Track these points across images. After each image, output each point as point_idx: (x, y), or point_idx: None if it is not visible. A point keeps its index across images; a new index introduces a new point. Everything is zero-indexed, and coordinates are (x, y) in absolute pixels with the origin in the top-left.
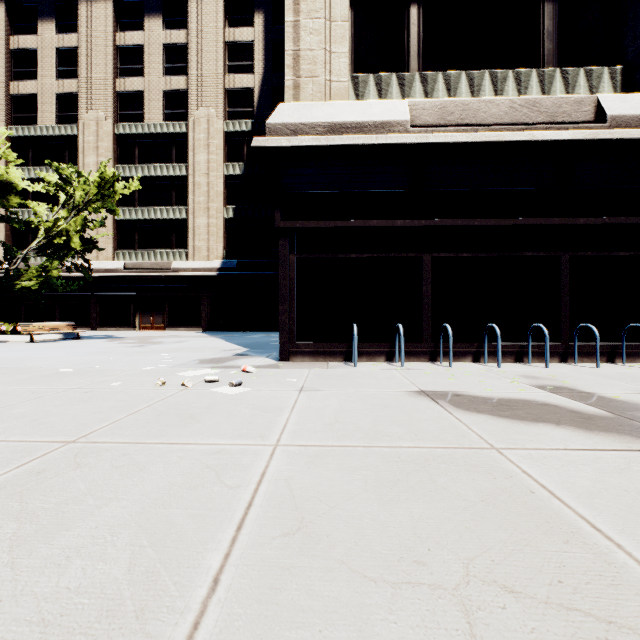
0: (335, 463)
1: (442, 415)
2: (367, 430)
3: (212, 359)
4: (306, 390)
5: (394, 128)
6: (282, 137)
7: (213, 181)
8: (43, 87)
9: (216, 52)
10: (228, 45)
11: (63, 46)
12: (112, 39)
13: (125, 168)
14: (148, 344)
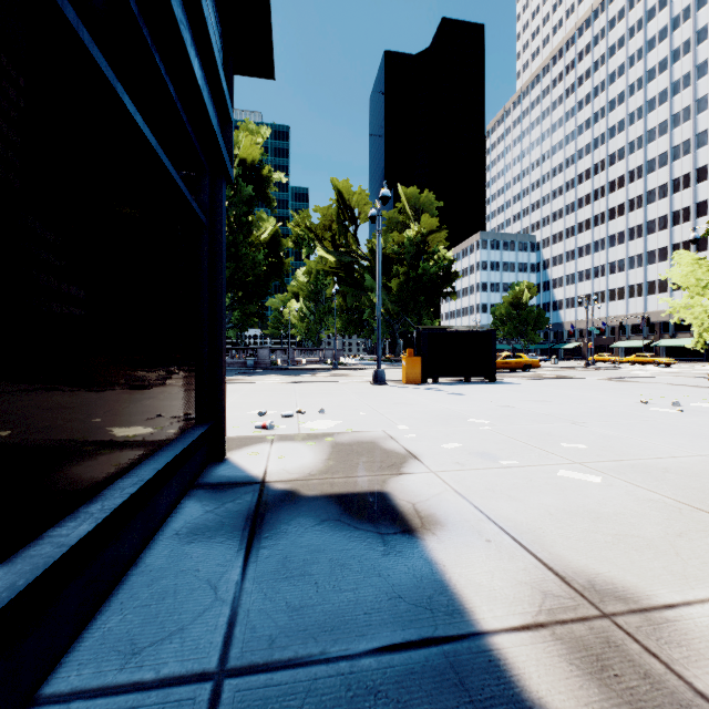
0: None
1: None
2: None
3: (385, 458)
4: None
5: None
6: None
7: None
8: None
9: None
10: None
11: None
12: None
13: None
14: None
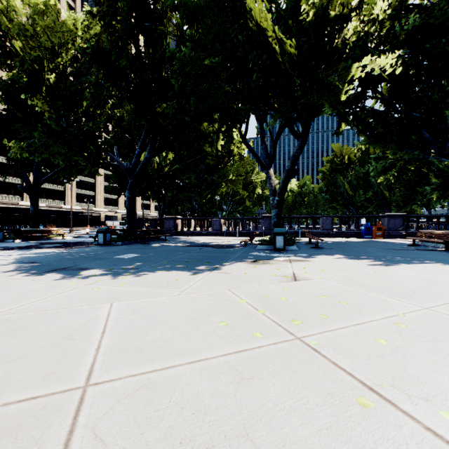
0: None
1: None
2: None
3: None
4: None
5: None
6: None
7: None
8: None
9: None
10: None
11: None
12: None
13: None
14: None
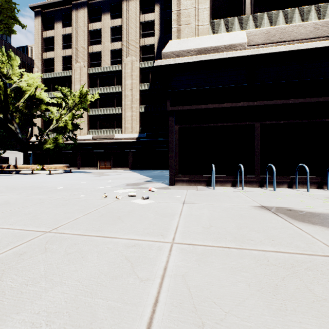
0: (218, 262)
1: (286, 225)
2: (234, 234)
3: (133, 183)
4: (187, 203)
5: (237, 48)
6: (171, 59)
7: (134, 93)
8: (57, 54)
9: (135, 28)
10: (141, 23)
11: (65, 33)
12: (87, 27)
13: (93, 90)
14: (102, 175)
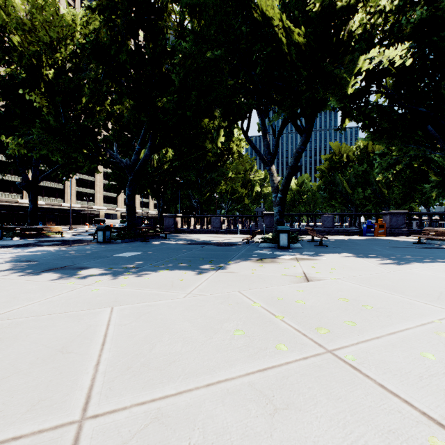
0: None
1: None
2: None
3: None
4: None
5: None
6: None
7: None
8: None
9: None
10: None
11: None
12: None
13: None
14: None
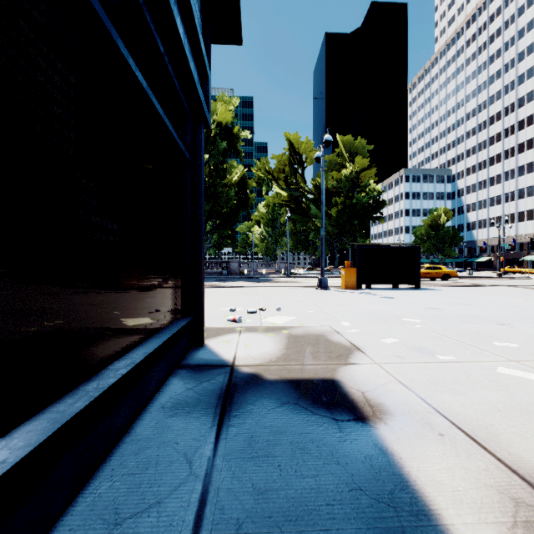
0: None
1: None
2: None
3: (333, 349)
4: None
5: None
6: None
7: None
8: None
9: None
10: None
11: None
12: None
13: None
14: None
